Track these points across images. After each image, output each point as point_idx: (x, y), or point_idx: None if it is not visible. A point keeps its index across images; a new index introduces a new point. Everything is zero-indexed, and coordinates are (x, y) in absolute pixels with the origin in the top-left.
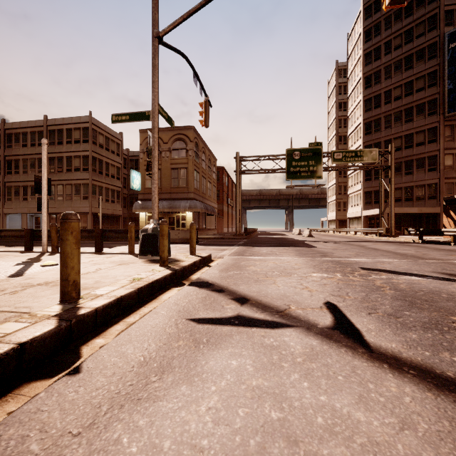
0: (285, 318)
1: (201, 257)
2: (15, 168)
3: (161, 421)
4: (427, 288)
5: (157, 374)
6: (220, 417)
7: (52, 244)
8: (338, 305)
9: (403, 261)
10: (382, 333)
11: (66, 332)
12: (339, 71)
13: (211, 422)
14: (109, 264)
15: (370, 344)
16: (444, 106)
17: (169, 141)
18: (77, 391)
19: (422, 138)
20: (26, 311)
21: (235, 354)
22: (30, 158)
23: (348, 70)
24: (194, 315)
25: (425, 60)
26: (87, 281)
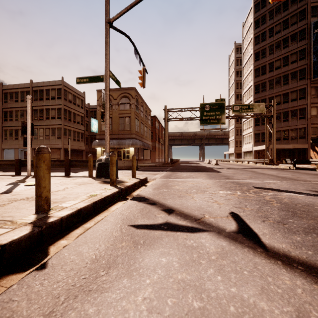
0: (201, 224)
1: (140, 179)
2: (10, 117)
3: (106, 310)
4: (303, 201)
5: (104, 269)
6: (153, 306)
7: (34, 170)
8: (239, 214)
9: (284, 182)
10: (274, 236)
11: (38, 235)
12: (237, 49)
13: (146, 310)
14: (74, 184)
15: (266, 245)
16: (311, 73)
17: (117, 98)
18: (42, 284)
19: (295, 96)
20: (9, 219)
21: (164, 253)
22: (20, 110)
23: (243, 48)
24: (134, 222)
25: (297, 41)
26: (57, 197)
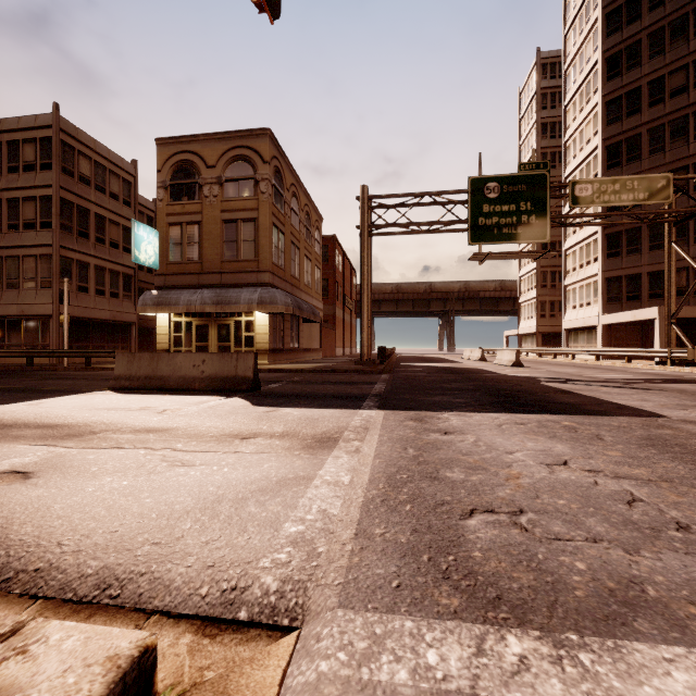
0: None
1: None
2: None
3: None
4: None
5: None
6: None
7: None
8: None
9: None
10: None
11: None
12: (543, 67)
13: None
14: None
15: None
16: None
17: (218, 162)
18: None
19: None
20: None
21: None
22: None
23: (564, 57)
24: None
25: None
26: None
